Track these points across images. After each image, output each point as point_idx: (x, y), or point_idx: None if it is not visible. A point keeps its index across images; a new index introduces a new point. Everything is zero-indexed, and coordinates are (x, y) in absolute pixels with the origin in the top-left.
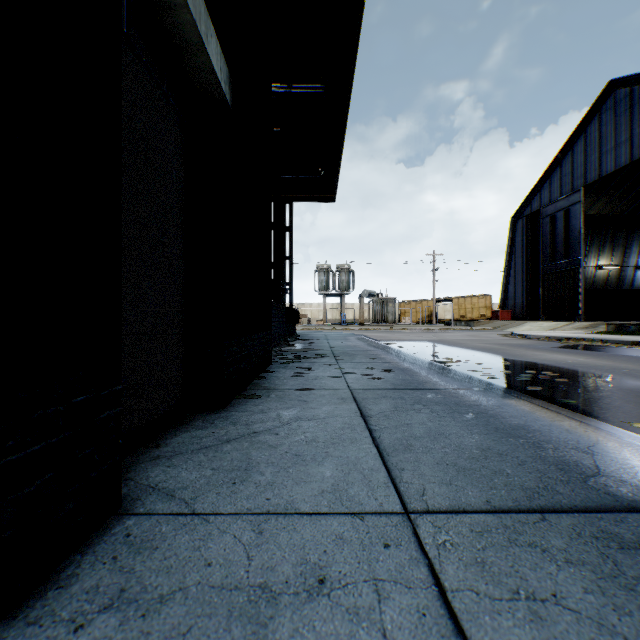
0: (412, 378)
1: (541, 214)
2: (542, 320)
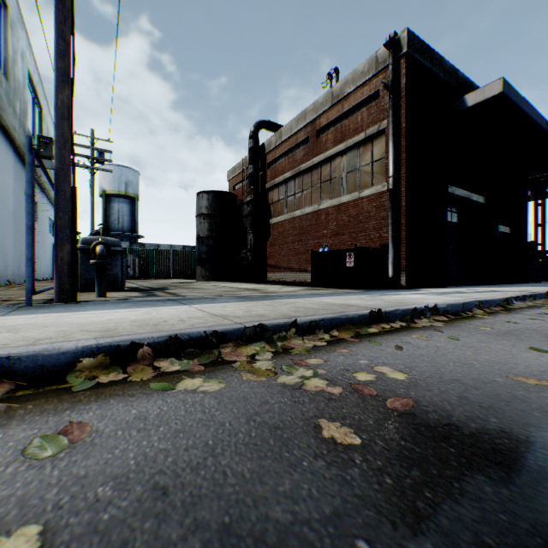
0: None
1: None
2: None
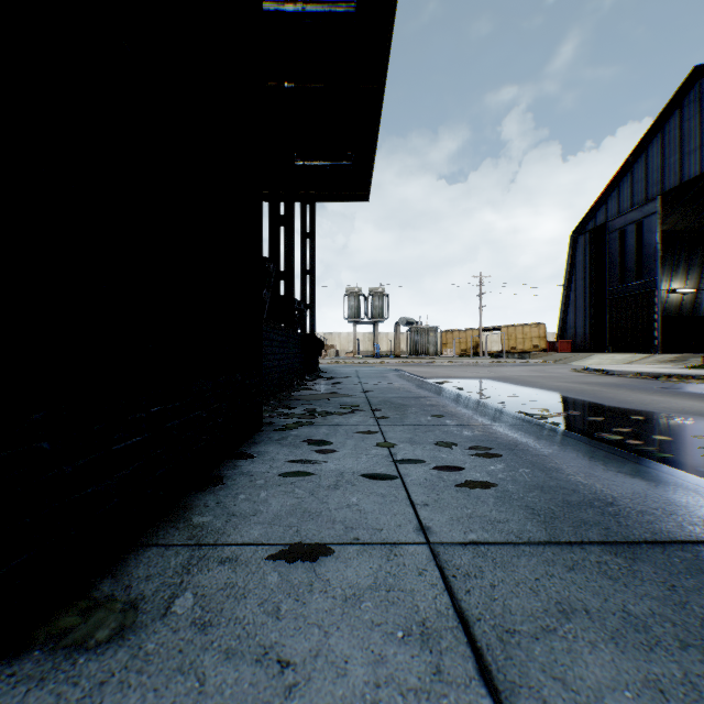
0: (556, 481)
1: (608, 228)
2: (609, 352)
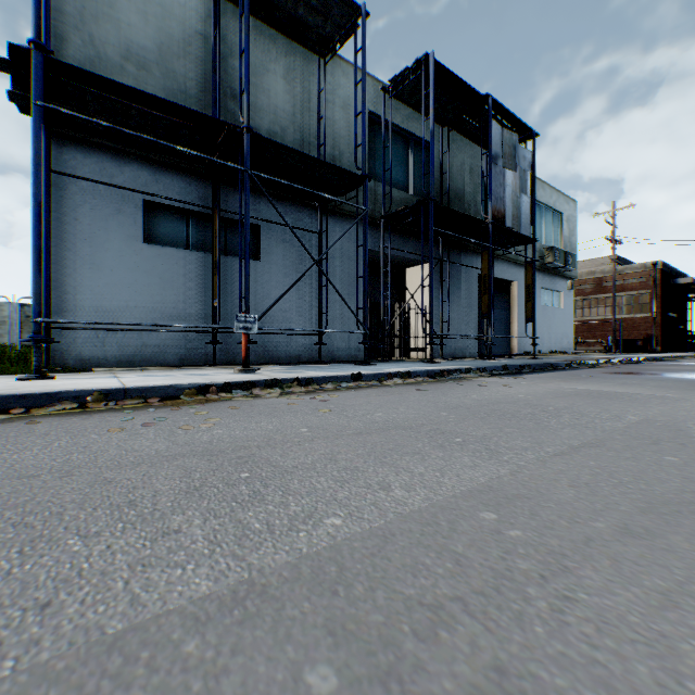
0: None
1: None
2: None
